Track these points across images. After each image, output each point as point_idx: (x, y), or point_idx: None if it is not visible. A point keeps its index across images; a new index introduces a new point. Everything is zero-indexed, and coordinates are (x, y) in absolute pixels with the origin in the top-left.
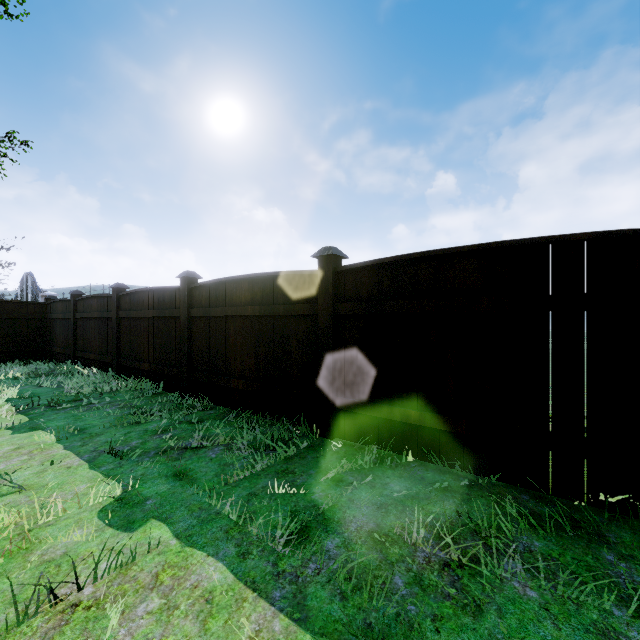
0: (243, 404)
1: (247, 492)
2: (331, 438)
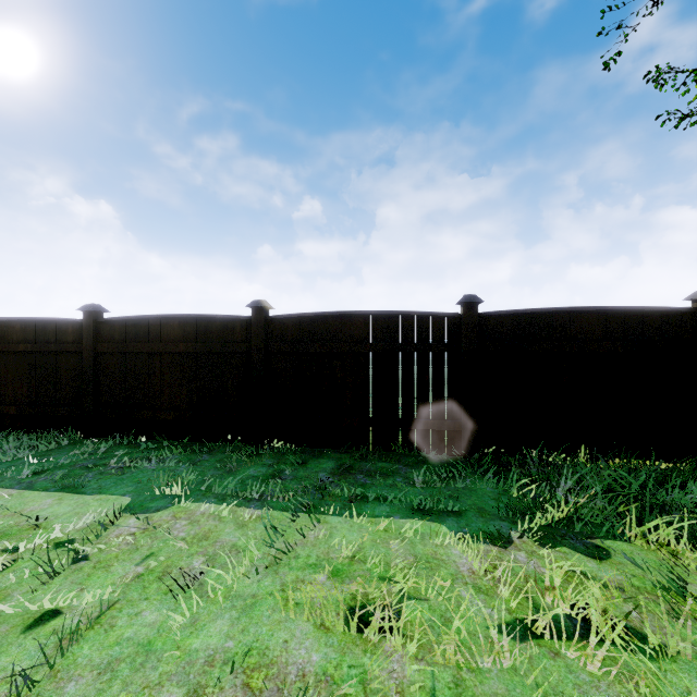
0: (15, 426)
1: (8, 466)
2: (93, 438)
